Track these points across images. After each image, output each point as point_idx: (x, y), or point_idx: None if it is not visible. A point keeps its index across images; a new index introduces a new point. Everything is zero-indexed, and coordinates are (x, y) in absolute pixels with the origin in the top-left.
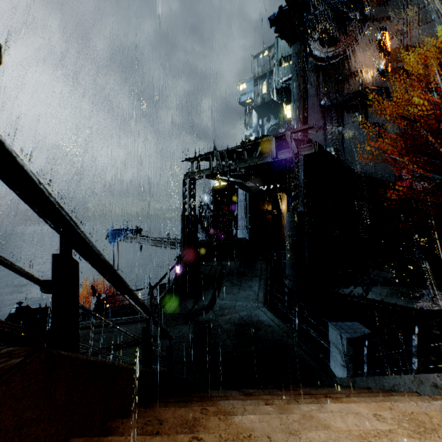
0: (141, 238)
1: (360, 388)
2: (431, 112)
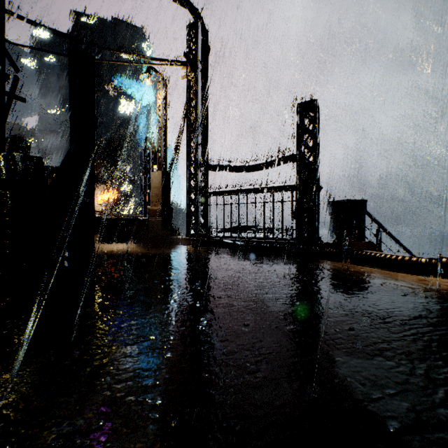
0: None
1: None
2: None
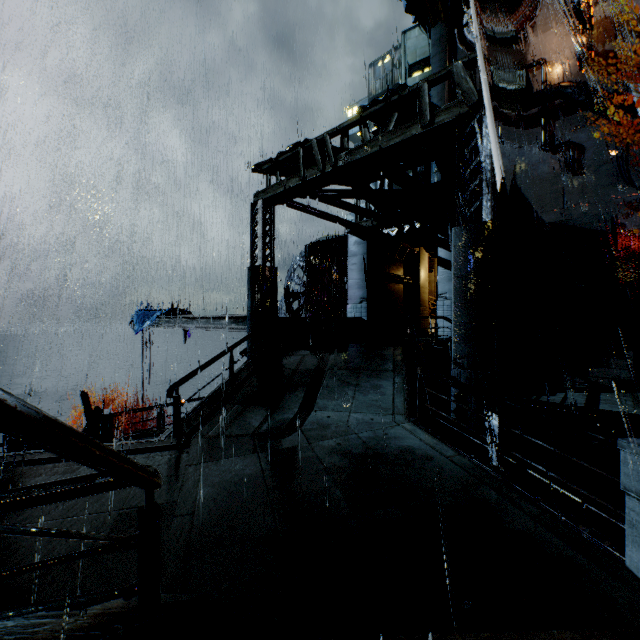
0: (183, 318)
1: None
2: None
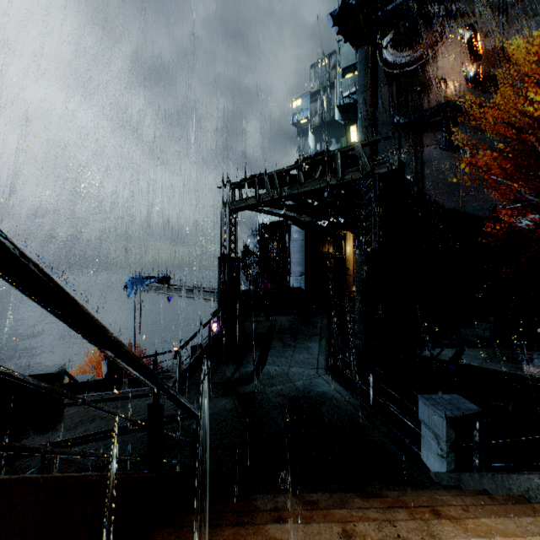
0: (169, 287)
1: (471, 491)
2: (533, 129)
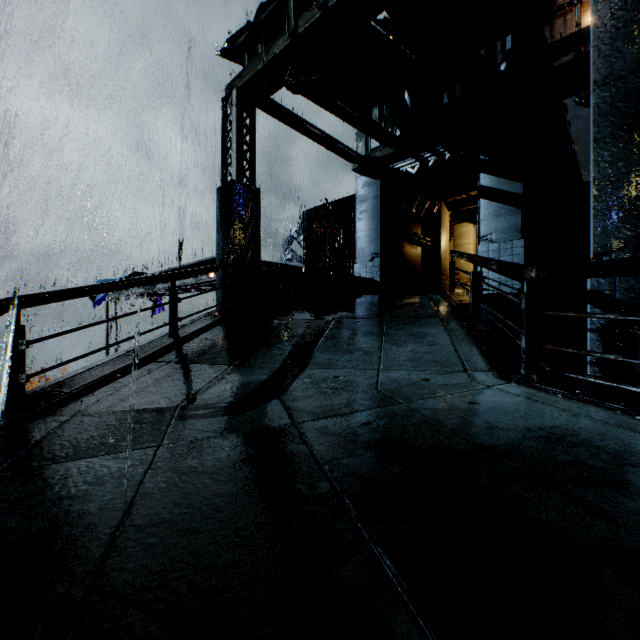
0: None
1: None
2: None
